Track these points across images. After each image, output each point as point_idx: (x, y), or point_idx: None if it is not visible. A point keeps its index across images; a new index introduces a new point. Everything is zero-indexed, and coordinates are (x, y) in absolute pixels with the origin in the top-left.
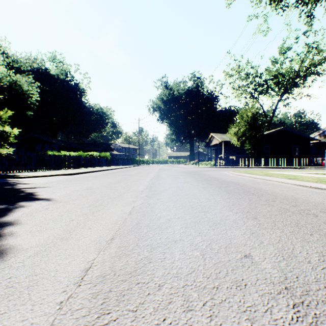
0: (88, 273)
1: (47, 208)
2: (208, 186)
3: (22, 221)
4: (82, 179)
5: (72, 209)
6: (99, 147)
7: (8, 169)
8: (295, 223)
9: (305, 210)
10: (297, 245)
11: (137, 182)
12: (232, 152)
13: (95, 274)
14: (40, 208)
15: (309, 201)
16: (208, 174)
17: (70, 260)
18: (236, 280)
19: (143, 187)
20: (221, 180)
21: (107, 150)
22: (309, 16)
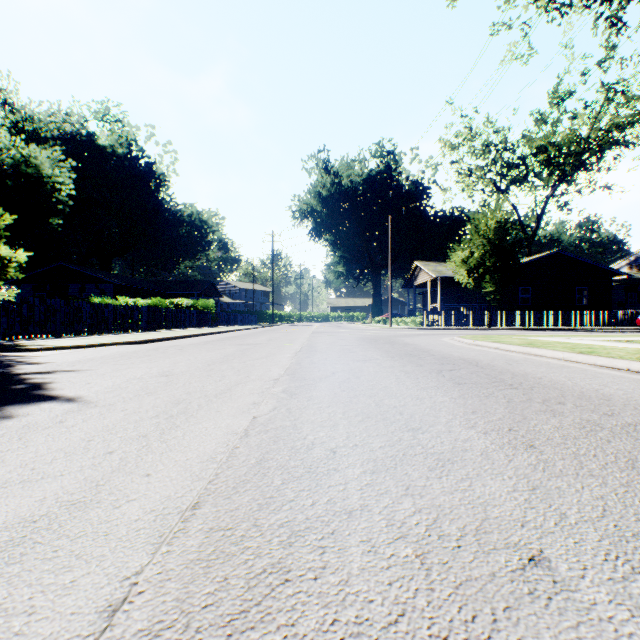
0: (116, 621)
1: (62, 420)
2: (414, 368)
3: None
4: (154, 352)
5: (116, 422)
6: (193, 290)
7: (6, 333)
8: (626, 459)
9: (638, 426)
10: None
11: (267, 359)
12: (456, 298)
13: (133, 627)
14: (47, 420)
15: (637, 403)
16: (412, 343)
17: (77, 575)
18: None
19: (278, 371)
20: (440, 354)
21: (209, 295)
22: (616, 24)
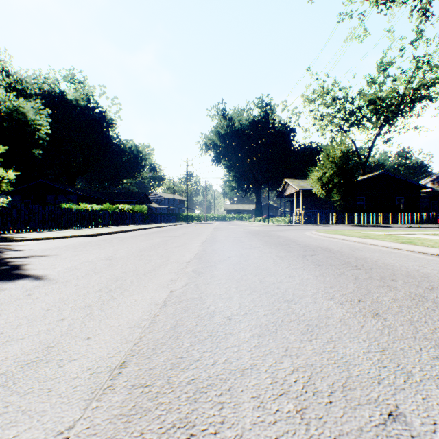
0: None
1: (30, 293)
2: (286, 253)
3: None
4: (103, 242)
5: (70, 295)
6: (132, 199)
7: (1, 229)
8: None
9: None
10: None
11: (182, 247)
12: (313, 204)
13: None
14: (19, 293)
15: None
16: (283, 235)
17: (20, 430)
18: None
19: (190, 256)
20: (303, 244)
21: (143, 202)
22: (425, 14)
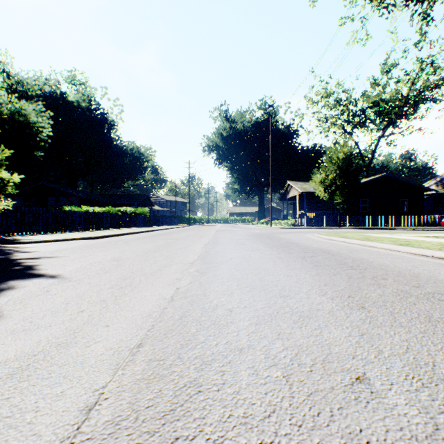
0: (91, 415)
1: (48, 290)
2: (286, 255)
3: (4, 312)
4: (108, 244)
5: (85, 291)
6: (134, 201)
7: (6, 231)
8: (425, 316)
9: (435, 294)
10: (438, 358)
11: (186, 249)
12: (316, 207)
13: (102, 419)
14: (38, 290)
15: (436, 279)
16: (285, 238)
17: (64, 388)
18: (349, 433)
19: (193, 257)
20: (304, 246)
21: (145, 204)
22: (426, 18)
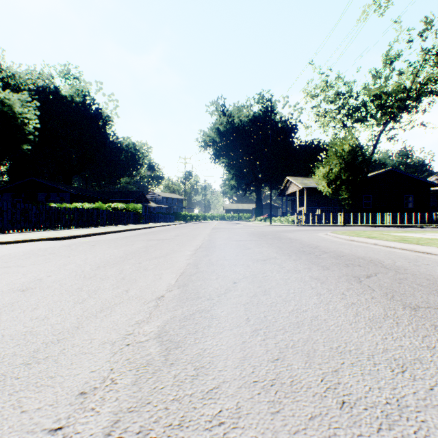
0: None
1: None
2: (324, 272)
3: None
4: (63, 249)
5: None
6: (128, 197)
7: None
8: None
9: None
10: None
11: (165, 258)
12: (316, 203)
13: None
14: None
15: None
16: (295, 238)
17: None
18: None
19: (169, 279)
20: (332, 251)
21: (140, 201)
22: None
